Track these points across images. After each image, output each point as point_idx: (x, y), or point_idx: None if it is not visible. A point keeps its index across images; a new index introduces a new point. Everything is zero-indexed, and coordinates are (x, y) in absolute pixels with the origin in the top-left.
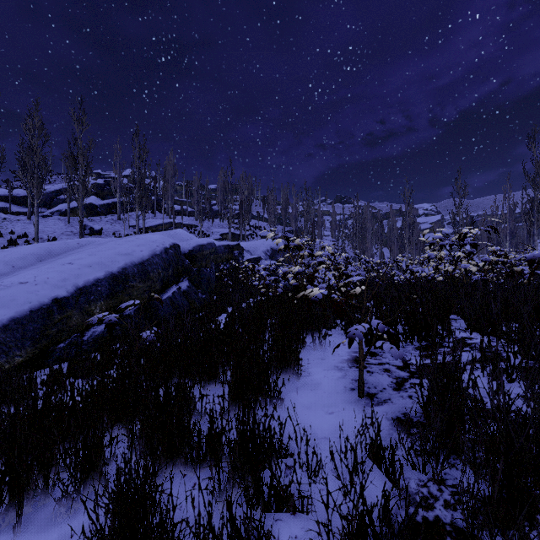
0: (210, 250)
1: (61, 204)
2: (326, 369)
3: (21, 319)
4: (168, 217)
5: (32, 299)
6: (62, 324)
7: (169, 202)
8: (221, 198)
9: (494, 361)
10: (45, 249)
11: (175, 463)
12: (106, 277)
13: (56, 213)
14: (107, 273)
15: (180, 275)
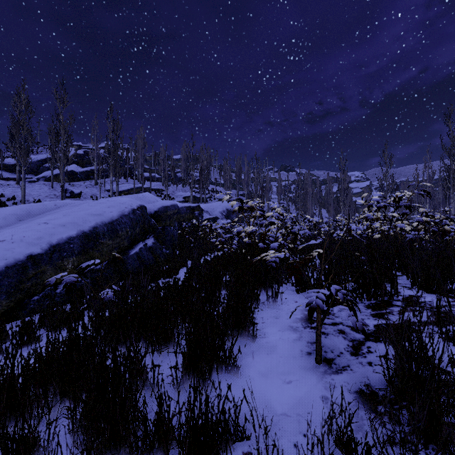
0: (173, 210)
1: (46, 171)
2: (281, 330)
3: None
4: (138, 182)
5: (8, 256)
6: (36, 278)
7: (139, 169)
8: (184, 167)
9: None
10: (24, 210)
11: (118, 453)
12: (78, 235)
13: (42, 178)
14: (79, 232)
15: (146, 233)
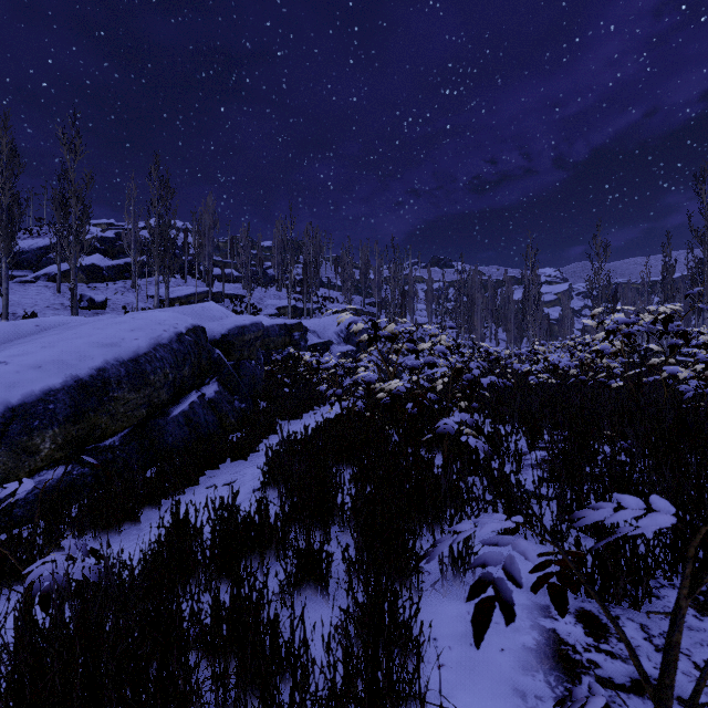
0: (255, 333)
1: (51, 265)
2: None
3: None
4: (204, 284)
5: None
6: None
7: (205, 263)
8: (278, 259)
9: None
10: None
11: None
12: (67, 385)
13: (43, 277)
14: (69, 379)
15: (204, 375)
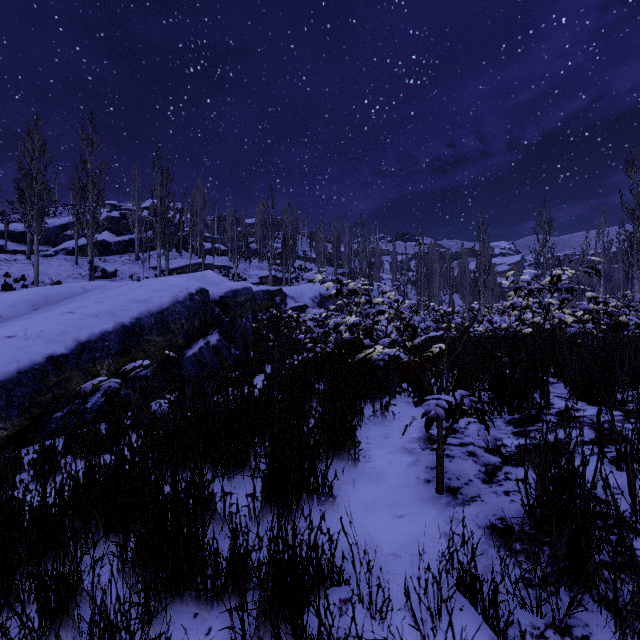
0: (246, 296)
1: (67, 241)
2: (392, 452)
3: (6, 382)
4: (196, 257)
5: (21, 358)
6: (58, 388)
7: (197, 238)
8: (260, 235)
9: (620, 445)
10: (41, 295)
11: (182, 598)
12: (116, 329)
13: (62, 251)
14: (117, 325)
15: (208, 327)
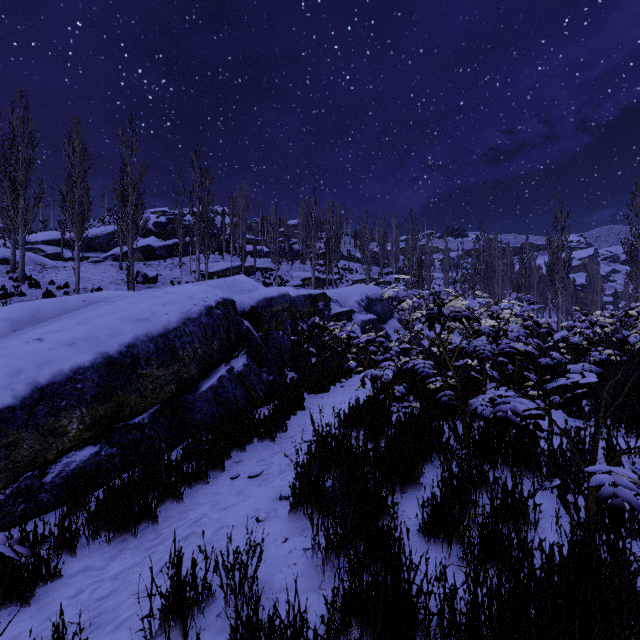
0: (283, 304)
1: (117, 247)
2: None
3: None
4: (239, 259)
5: None
6: None
7: (239, 240)
8: (303, 235)
9: None
10: (27, 311)
11: None
12: (96, 363)
13: (110, 257)
14: (98, 356)
15: (233, 347)
